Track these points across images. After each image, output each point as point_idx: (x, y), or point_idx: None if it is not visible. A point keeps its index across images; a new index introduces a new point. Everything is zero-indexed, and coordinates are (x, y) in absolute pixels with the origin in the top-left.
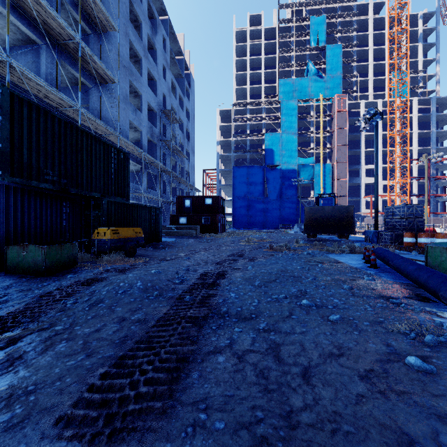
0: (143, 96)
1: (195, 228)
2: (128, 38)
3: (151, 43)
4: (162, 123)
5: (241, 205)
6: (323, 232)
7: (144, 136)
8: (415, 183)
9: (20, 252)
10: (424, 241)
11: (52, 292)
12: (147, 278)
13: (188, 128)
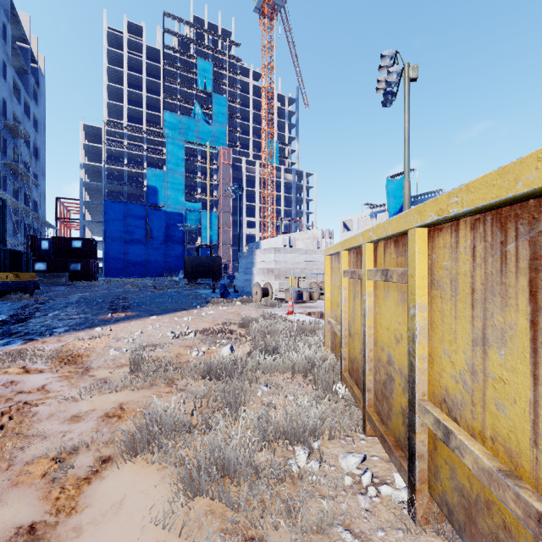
0: None
1: (64, 274)
2: None
3: None
4: (1, 137)
5: (116, 248)
6: (200, 277)
7: None
8: None
9: None
10: None
11: (22, 307)
12: (84, 298)
13: (36, 142)
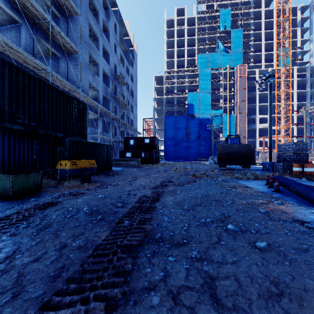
0: (99, 64)
1: (137, 160)
2: (88, 22)
3: (106, 26)
4: (113, 85)
5: (170, 144)
6: (231, 163)
7: (100, 93)
8: (295, 128)
9: None
10: (309, 170)
11: (10, 215)
12: (93, 203)
13: (132, 88)
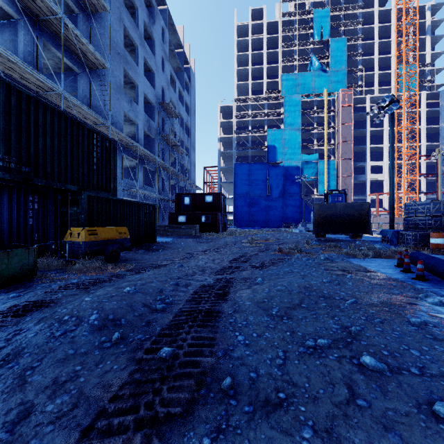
0: (139, 86)
1: (194, 226)
2: (122, 24)
3: (149, 32)
4: (160, 117)
5: (242, 203)
6: (334, 231)
7: (140, 129)
8: (423, 180)
9: None
10: None
11: None
12: (109, 305)
13: (188, 123)
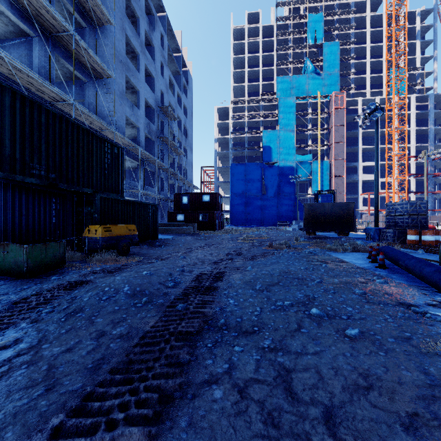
0: (140, 92)
1: (192, 225)
2: (124, 33)
3: (149, 39)
4: (159, 120)
5: (239, 202)
6: (323, 229)
7: (141, 132)
8: (413, 180)
9: (0, 252)
10: (429, 238)
11: (28, 297)
12: (135, 281)
13: (186, 125)
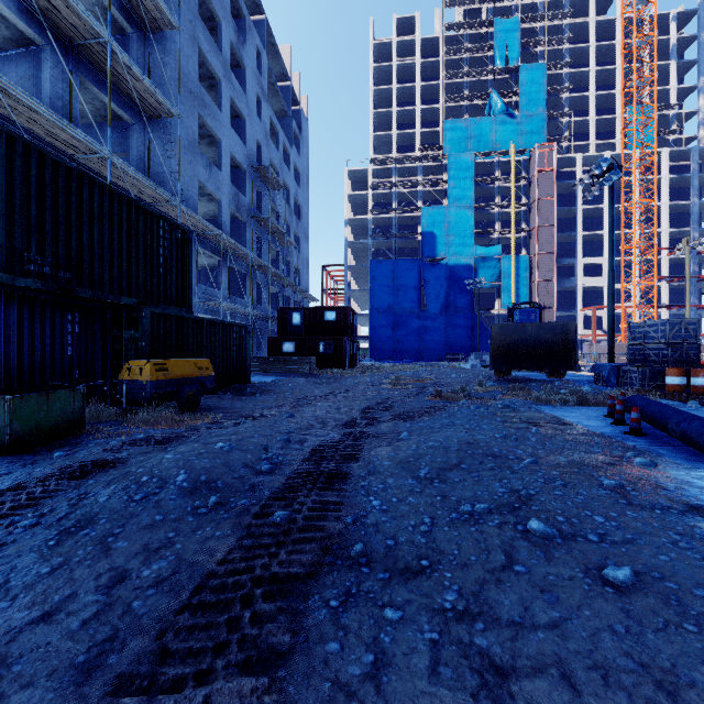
0: (223, 142)
1: (308, 359)
2: (197, 46)
3: (237, 57)
4: (255, 189)
5: (383, 323)
6: (523, 366)
7: (224, 209)
8: (666, 287)
9: None
10: (703, 382)
11: None
12: (199, 463)
13: (297, 198)
